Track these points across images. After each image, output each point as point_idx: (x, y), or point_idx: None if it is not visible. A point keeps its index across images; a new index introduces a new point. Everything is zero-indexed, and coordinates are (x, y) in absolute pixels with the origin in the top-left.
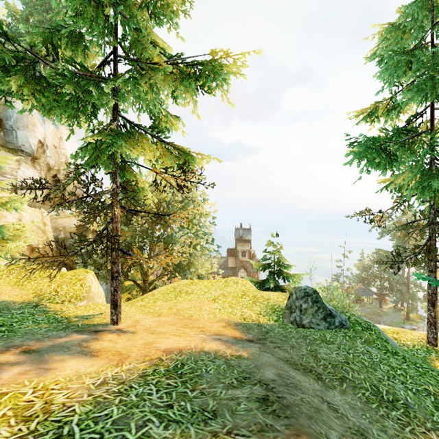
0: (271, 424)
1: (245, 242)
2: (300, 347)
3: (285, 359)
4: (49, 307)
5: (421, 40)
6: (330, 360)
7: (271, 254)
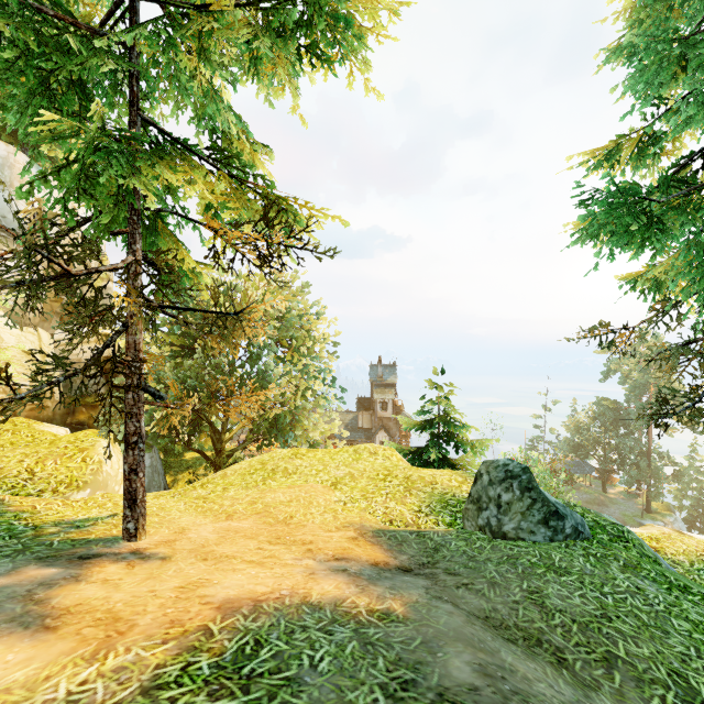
0: None
1: (386, 387)
2: (507, 584)
3: (481, 615)
4: (7, 504)
5: (702, 21)
6: (572, 613)
7: (434, 405)
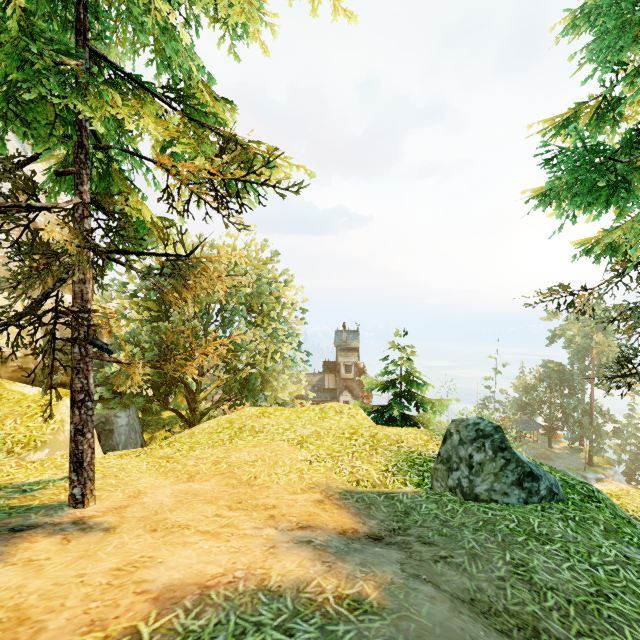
0: None
1: (350, 351)
2: (488, 555)
3: (466, 598)
4: None
5: None
6: (565, 590)
7: (396, 365)
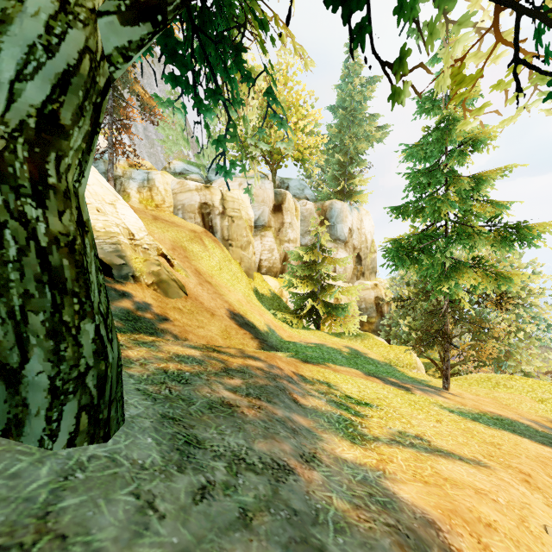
0: (551, 445)
1: None
2: None
3: None
4: (397, 368)
5: None
6: None
7: None
